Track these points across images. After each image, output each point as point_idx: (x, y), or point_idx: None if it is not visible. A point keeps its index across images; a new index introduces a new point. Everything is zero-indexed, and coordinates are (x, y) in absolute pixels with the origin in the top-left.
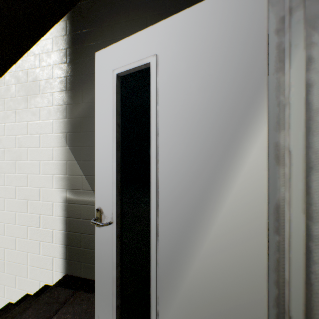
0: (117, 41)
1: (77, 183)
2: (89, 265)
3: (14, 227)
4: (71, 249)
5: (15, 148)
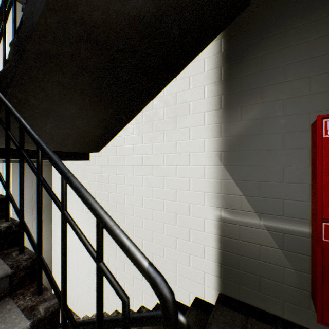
0: (291, 49)
1: (234, 203)
2: (251, 291)
3: (162, 236)
4: (226, 269)
5: (163, 165)
